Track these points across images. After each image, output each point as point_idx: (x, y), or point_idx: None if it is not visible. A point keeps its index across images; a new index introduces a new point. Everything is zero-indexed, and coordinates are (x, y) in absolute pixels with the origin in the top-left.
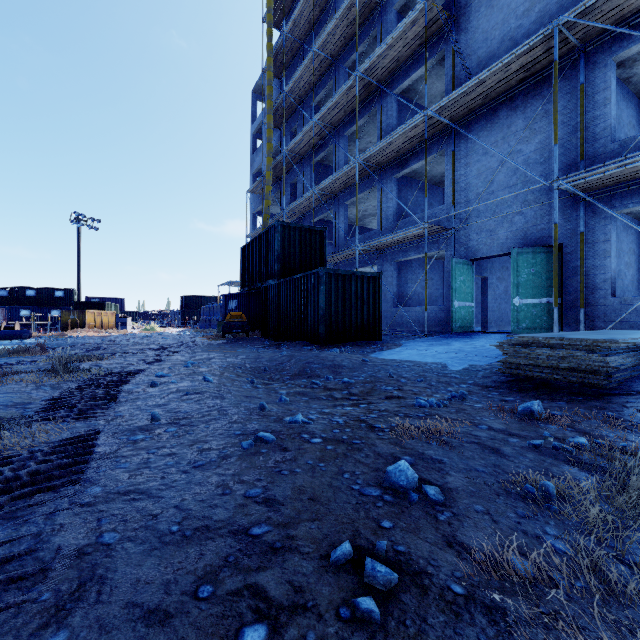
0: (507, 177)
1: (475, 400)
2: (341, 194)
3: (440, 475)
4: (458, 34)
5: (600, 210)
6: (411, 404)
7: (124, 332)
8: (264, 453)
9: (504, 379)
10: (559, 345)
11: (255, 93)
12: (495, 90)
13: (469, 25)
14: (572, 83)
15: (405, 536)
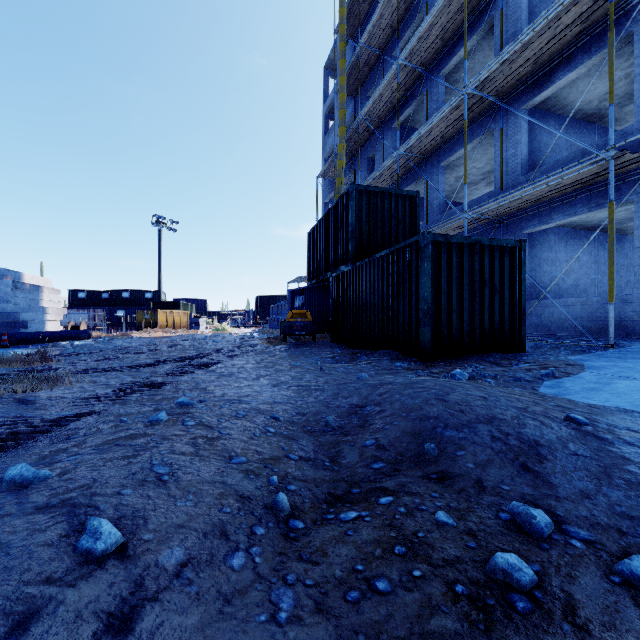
0: None
1: None
2: (435, 153)
3: None
4: None
5: None
6: None
7: (192, 332)
8: None
9: None
10: None
11: (327, 70)
12: None
13: None
14: None
15: None
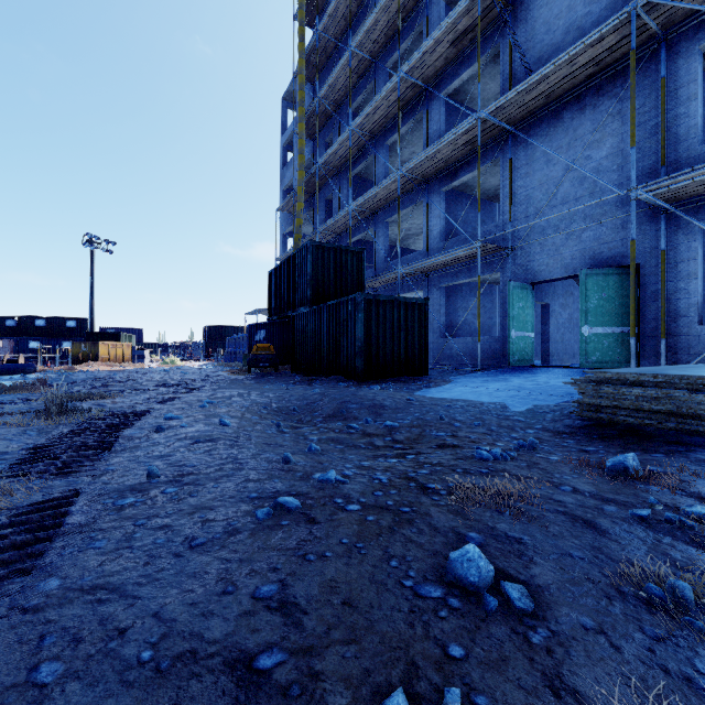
0: (573, 188)
1: (548, 450)
2: (381, 211)
3: (522, 563)
4: (516, 26)
5: (684, 224)
6: (470, 455)
7: (140, 366)
8: (285, 526)
9: (580, 423)
10: (652, 383)
11: (286, 100)
12: (559, 88)
13: (528, 15)
14: (651, 77)
15: (486, 675)
